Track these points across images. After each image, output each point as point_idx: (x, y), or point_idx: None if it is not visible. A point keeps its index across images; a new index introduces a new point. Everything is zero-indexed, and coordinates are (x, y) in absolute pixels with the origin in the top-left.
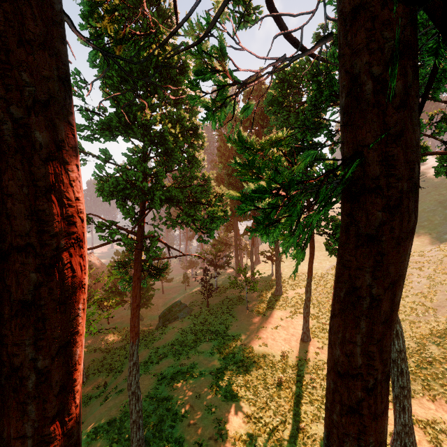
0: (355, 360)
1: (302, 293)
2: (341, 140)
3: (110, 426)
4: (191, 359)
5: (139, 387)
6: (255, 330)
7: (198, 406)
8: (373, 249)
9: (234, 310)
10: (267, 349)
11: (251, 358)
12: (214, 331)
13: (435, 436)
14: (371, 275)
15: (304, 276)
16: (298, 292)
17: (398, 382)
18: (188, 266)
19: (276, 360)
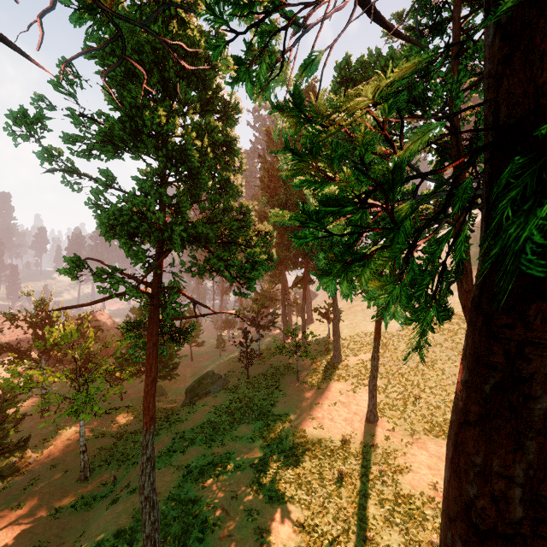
0: (510, 510)
1: (366, 360)
2: (490, 98)
3: (118, 539)
4: (225, 446)
5: (155, 490)
6: (308, 408)
7: (234, 511)
8: None
9: (281, 382)
10: (324, 432)
11: (304, 445)
12: (256, 409)
13: None
14: None
15: (368, 339)
16: (361, 359)
17: None
18: (223, 326)
19: (335, 446)
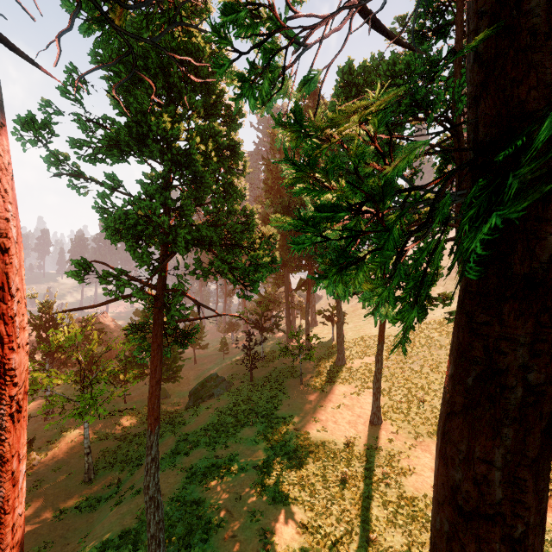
0: (490, 492)
1: (370, 363)
2: (471, 117)
3: (123, 540)
4: (229, 449)
5: (159, 491)
6: (312, 411)
7: (237, 512)
8: (534, 304)
9: (285, 385)
10: (327, 435)
11: (307, 447)
12: (260, 412)
13: (545, 548)
14: (528, 349)
15: (372, 342)
16: (365, 362)
17: None
18: (227, 329)
19: (338, 449)
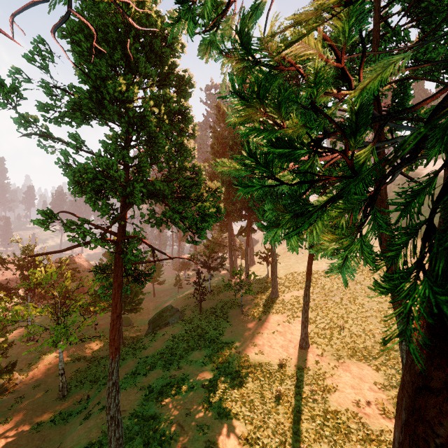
0: None
1: (298, 296)
2: None
3: None
4: (181, 370)
5: (119, 411)
6: (251, 336)
7: (188, 426)
8: None
9: (228, 314)
10: (264, 357)
11: (247, 368)
12: (207, 338)
13: None
14: None
15: (300, 278)
16: (295, 295)
17: None
18: (180, 268)
19: (273, 369)
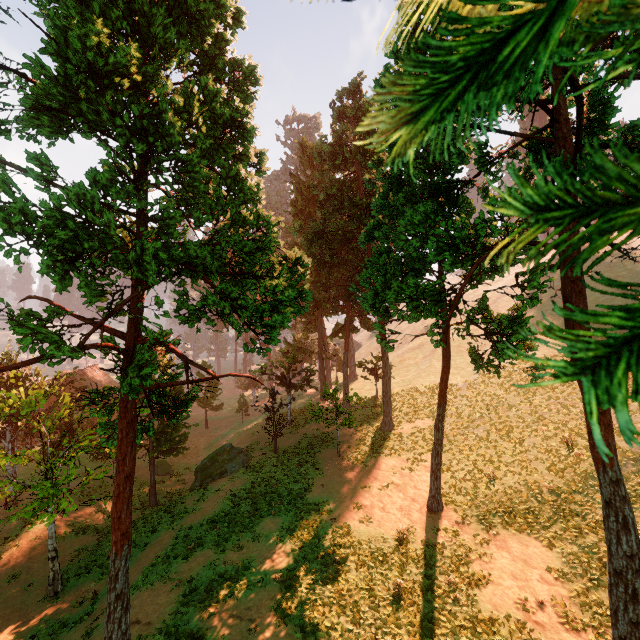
0: None
1: (423, 427)
2: None
3: None
4: (244, 550)
5: None
6: (353, 493)
7: None
8: None
9: (318, 457)
10: (374, 528)
11: (347, 546)
12: (285, 495)
13: None
14: None
15: (425, 400)
16: (418, 426)
17: (626, 613)
18: (247, 385)
19: (388, 547)
